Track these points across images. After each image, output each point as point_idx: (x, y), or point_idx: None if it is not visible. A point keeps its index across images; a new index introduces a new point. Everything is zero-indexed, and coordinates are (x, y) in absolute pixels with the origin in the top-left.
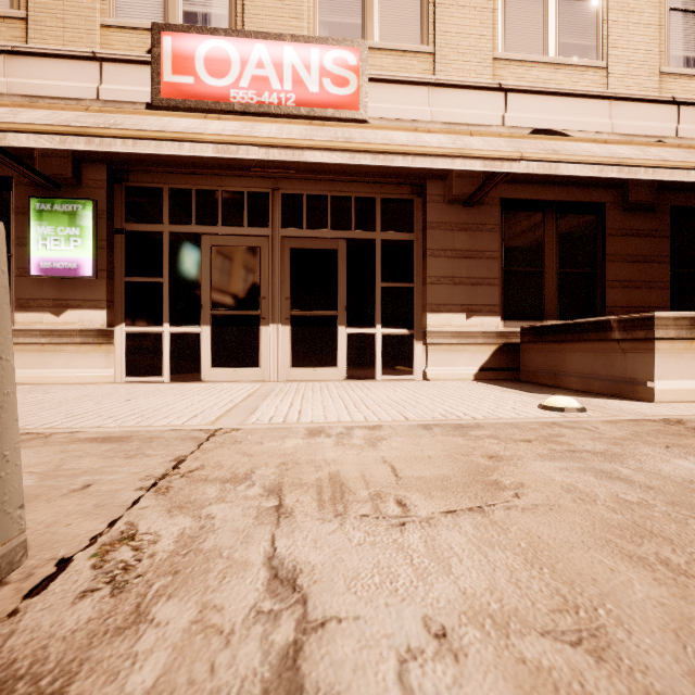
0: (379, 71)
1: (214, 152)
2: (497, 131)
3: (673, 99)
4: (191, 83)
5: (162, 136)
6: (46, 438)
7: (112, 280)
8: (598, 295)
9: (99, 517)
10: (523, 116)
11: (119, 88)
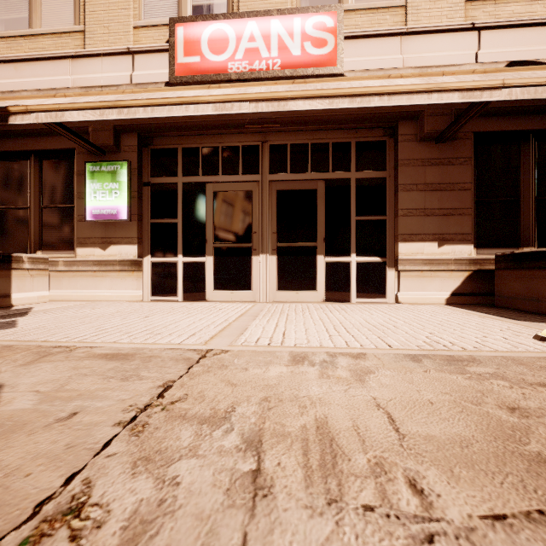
0: (354, 29)
1: (213, 110)
2: (470, 69)
3: None
4: (198, 61)
5: (172, 101)
6: (70, 352)
7: (141, 222)
8: None
9: (62, 465)
10: (498, 51)
11: (146, 73)
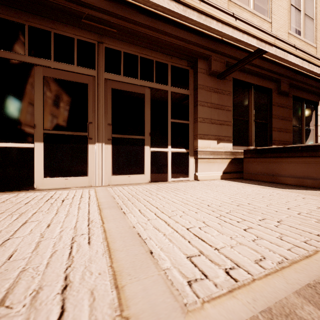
0: None
1: None
2: None
3: (294, 45)
4: None
5: None
6: None
7: None
8: (268, 134)
9: None
10: None
11: None
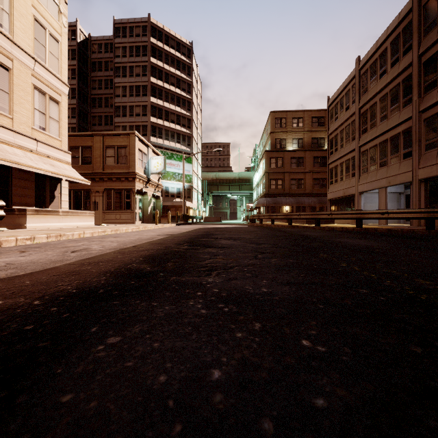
0: None
1: None
2: None
3: (36, 139)
4: None
5: None
6: None
7: None
8: (10, 198)
9: None
10: None
11: None
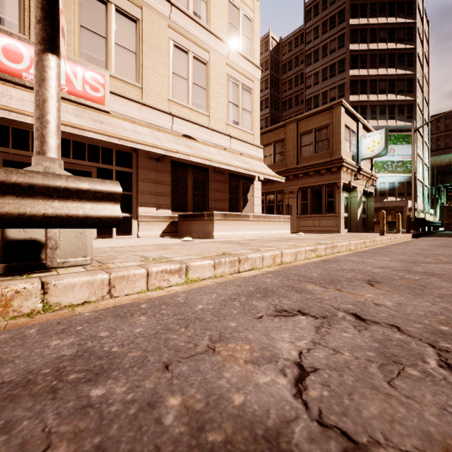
0: (115, 88)
1: (32, 121)
2: (170, 132)
3: (229, 135)
4: None
5: None
6: None
7: None
8: (207, 203)
9: None
10: (180, 128)
11: None
